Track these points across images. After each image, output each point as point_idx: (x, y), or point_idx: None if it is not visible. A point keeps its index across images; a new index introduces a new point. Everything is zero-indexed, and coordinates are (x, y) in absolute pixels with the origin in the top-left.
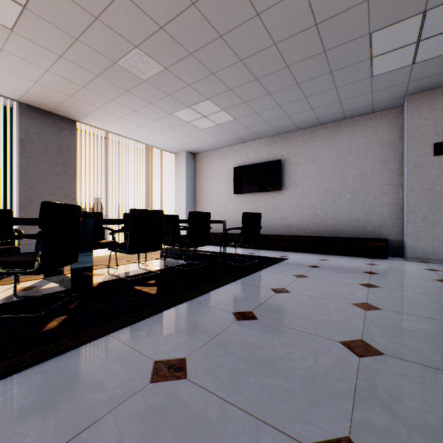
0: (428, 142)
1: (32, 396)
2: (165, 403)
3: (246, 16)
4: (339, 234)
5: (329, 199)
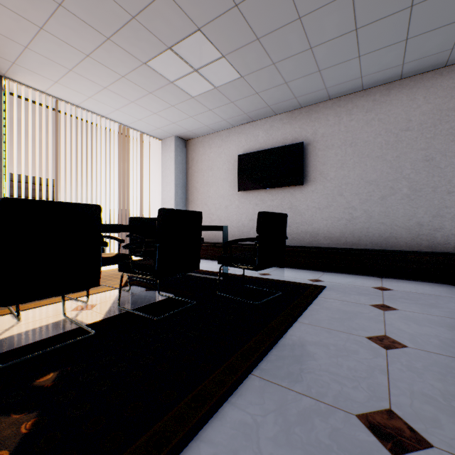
0: None
1: None
2: None
3: None
4: (391, 247)
5: (374, 196)
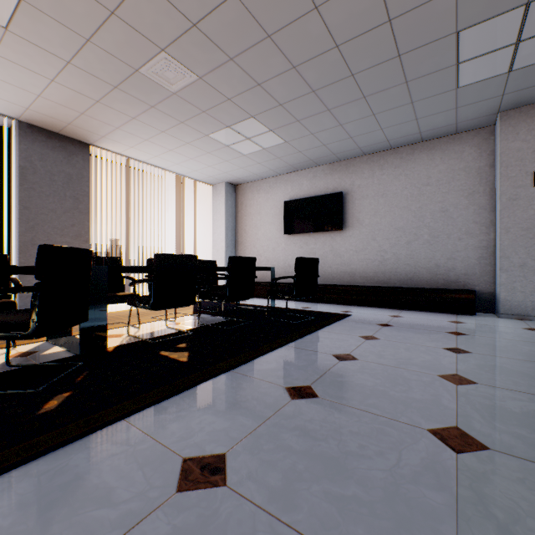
0: (527, 169)
1: (14, 512)
2: (196, 524)
3: (302, 9)
4: (414, 285)
5: (402, 241)
